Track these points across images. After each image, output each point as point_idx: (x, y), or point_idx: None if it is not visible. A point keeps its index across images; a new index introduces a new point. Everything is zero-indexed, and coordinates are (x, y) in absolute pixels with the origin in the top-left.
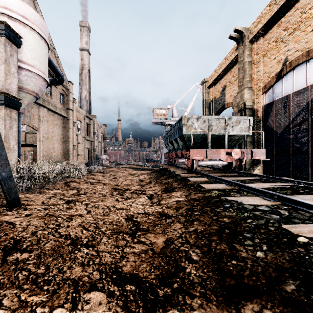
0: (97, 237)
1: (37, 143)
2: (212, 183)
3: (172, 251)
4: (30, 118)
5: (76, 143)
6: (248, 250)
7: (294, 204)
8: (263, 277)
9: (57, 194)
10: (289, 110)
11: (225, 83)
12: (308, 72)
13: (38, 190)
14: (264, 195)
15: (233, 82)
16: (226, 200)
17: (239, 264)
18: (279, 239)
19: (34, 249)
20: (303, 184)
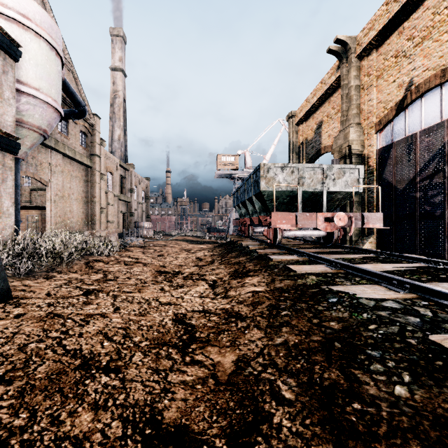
0: (125, 353)
1: (46, 204)
2: (306, 264)
3: (248, 381)
4: (35, 168)
5: (105, 204)
6: (378, 381)
7: (438, 298)
8: (415, 440)
9: (73, 281)
10: (416, 157)
11: (321, 118)
12: (443, 100)
13: (44, 274)
14: (389, 283)
15: (332, 117)
16: (330, 292)
17: (366, 410)
18: (429, 361)
19: (17, 378)
20: (442, 264)
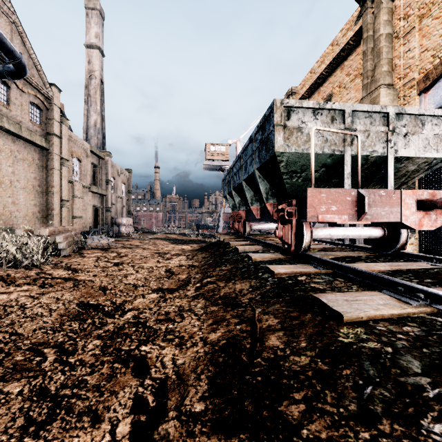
0: None
1: None
2: None
3: None
4: None
5: (70, 196)
6: None
7: None
8: None
9: None
10: None
11: (330, 90)
12: None
13: None
14: None
15: (347, 86)
16: None
17: None
18: None
19: None
20: None
